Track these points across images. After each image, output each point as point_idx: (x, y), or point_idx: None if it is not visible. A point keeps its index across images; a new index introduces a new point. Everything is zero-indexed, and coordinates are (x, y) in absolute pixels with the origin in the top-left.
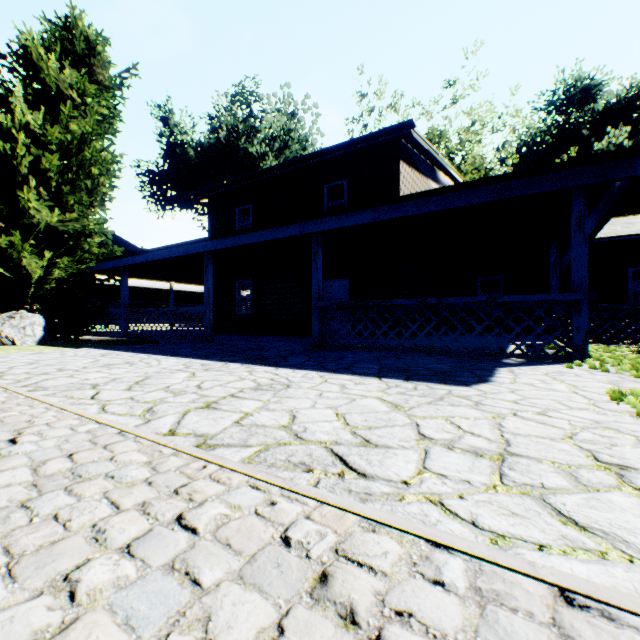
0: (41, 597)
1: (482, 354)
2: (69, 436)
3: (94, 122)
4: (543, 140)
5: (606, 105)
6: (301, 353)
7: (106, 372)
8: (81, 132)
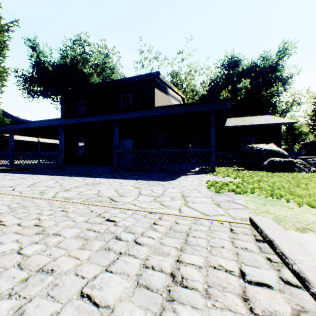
0: (32, 220)
1: (181, 171)
2: (13, 200)
3: None
4: (219, 81)
5: (242, 69)
6: (108, 172)
7: (13, 182)
8: None
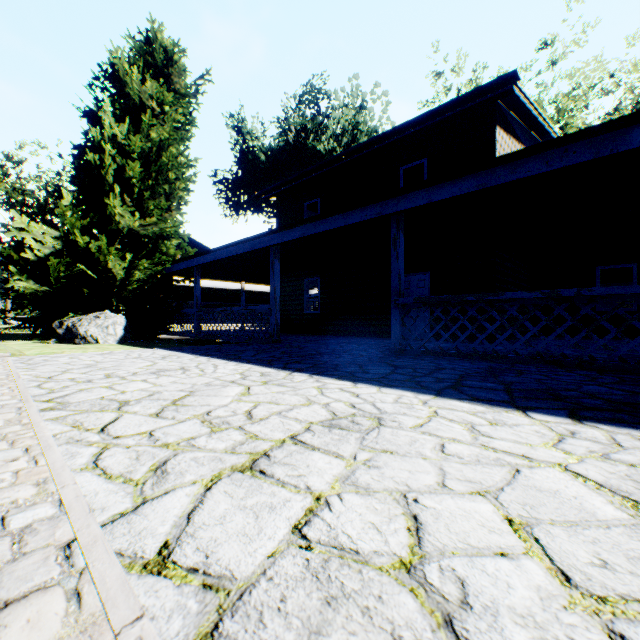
0: None
1: None
2: None
3: (170, 128)
4: None
5: None
6: (380, 360)
7: (151, 382)
8: (159, 139)
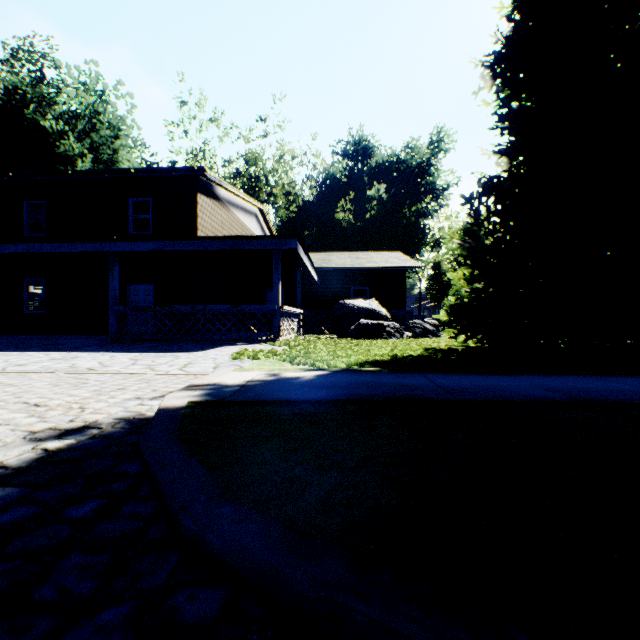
0: None
1: (230, 341)
2: None
3: None
4: (339, 179)
5: (377, 164)
6: (96, 345)
7: None
8: None
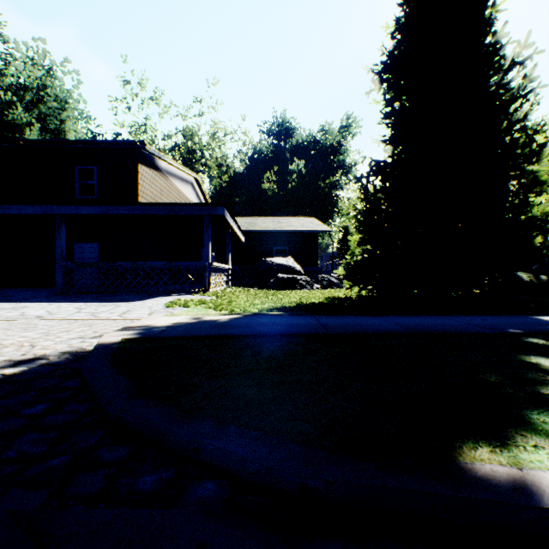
0: None
1: (167, 292)
2: None
3: None
4: (266, 154)
5: (297, 143)
6: (44, 297)
7: None
8: None
